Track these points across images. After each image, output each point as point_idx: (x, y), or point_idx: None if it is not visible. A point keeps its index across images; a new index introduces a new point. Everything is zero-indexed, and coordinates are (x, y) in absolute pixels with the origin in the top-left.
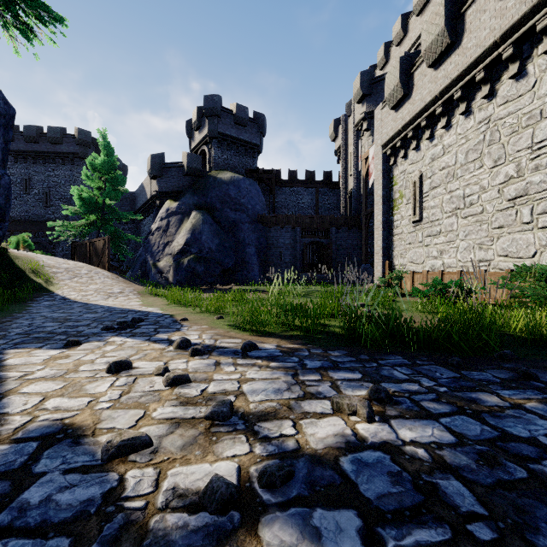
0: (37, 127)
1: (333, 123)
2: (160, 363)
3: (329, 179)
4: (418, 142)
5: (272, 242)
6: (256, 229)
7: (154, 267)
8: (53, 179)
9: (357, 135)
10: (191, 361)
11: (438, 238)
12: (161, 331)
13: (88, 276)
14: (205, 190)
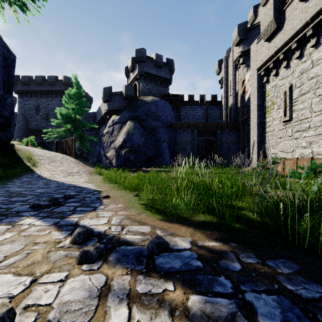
0: (42, 76)
1: (218, 62)
2: (24, 282)
3: (215, 99)
4: (288, 62)
5: (178, 140)
6: (168, 132)
7: (104, 156)
8: (51, 106)
9: (235, 68)
10: (71, 280)
11: (307, 132)
12: (79, 210)
13: (60, 161)
14: (136, 108)
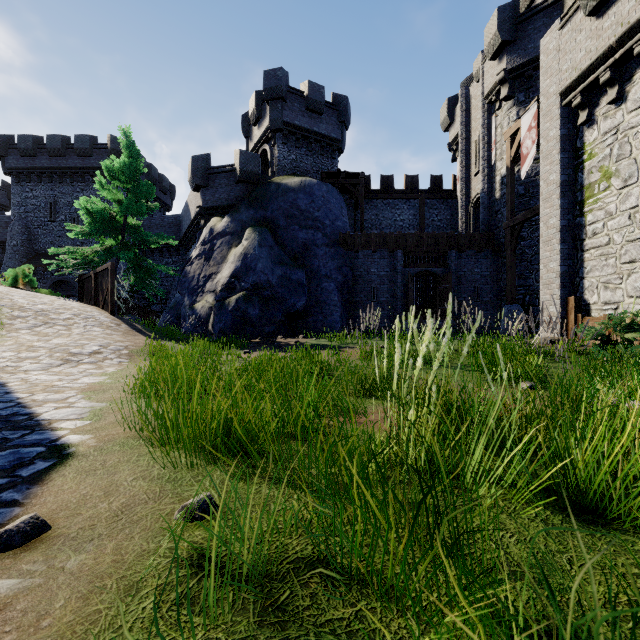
0: (62, 137)
1: (447, 103)
2: None
3: (439, 186)
4: None
5: (360, 273)
6: (337, 254)
7: (190, 309)
8: None
9: (489, 111)
10: None
11: None
12: None
13: (66, 323)
14: (264, 201)
